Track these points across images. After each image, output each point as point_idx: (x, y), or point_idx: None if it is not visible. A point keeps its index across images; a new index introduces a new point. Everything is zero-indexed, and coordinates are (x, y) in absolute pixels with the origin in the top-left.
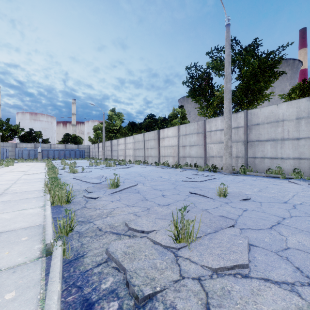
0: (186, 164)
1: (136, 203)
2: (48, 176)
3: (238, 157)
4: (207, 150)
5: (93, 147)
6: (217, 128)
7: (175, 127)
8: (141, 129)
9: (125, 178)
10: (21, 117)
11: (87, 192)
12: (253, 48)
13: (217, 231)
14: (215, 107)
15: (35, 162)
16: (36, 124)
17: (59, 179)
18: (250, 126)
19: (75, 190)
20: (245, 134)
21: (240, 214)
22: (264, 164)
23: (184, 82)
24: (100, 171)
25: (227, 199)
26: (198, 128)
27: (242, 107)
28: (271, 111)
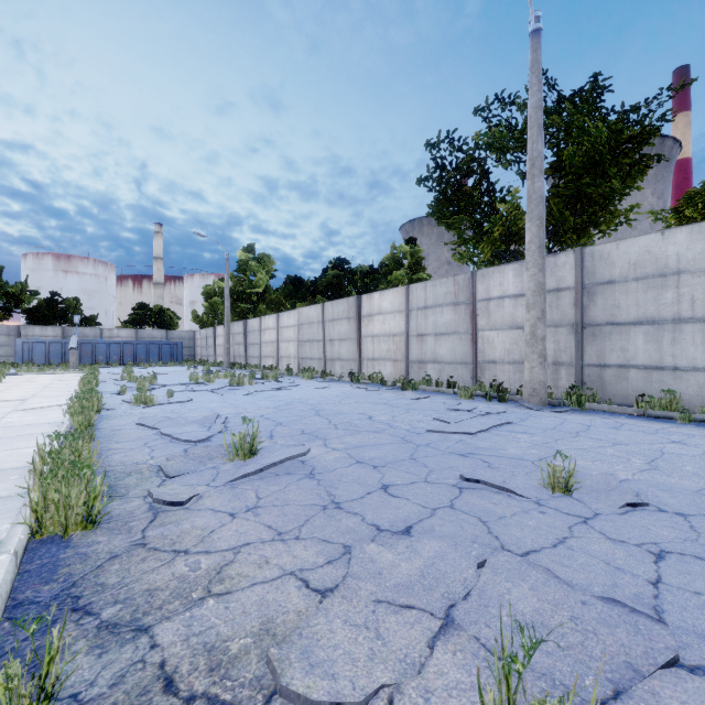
0: (427, 381)
1: (308, 524)
2: (70, 417)
3: (558, 363)
4: (479, 346)
5: (202, 335)
6: (504, 291)
7: (398, 289)
8: (315, 293)
9: (275, 420)
10: (32, 266)
11: (163, 474)
12: (590, 96)
13: (624, 691)
14: (496, 242)
15: (60, 371)
16: (69, 282)
17: (94, 429)
18: (590, 287)
19: (132, 467)
20: (577, 308)
21: (654, 576)
22: (627, 382)
23: (422, 180)
24: (215, 400)
25: (579, 502)
26: (457, 291)
27: (564, 242)
28: (648, 248)
